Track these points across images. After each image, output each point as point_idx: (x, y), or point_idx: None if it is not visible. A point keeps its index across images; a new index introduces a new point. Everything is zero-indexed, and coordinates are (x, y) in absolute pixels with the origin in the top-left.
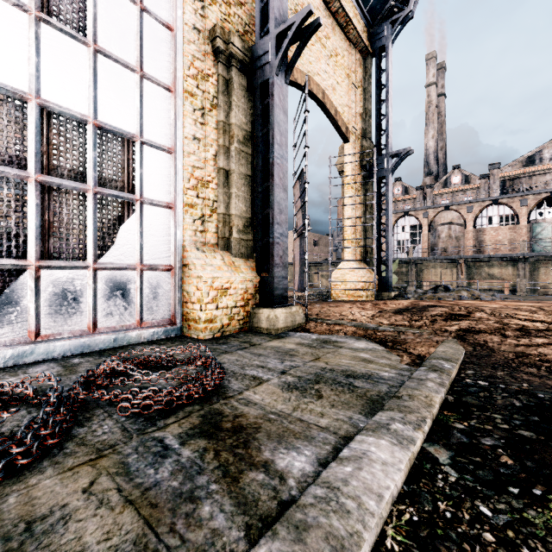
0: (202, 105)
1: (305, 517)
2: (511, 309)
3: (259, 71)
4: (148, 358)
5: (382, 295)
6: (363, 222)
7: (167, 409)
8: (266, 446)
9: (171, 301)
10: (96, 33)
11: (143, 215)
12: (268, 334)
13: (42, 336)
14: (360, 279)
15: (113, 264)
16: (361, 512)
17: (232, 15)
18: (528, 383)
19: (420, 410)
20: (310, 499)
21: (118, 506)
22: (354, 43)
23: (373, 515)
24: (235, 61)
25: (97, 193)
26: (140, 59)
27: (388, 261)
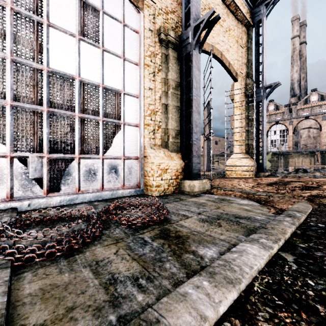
0: (153, 70)
1: (214, 270)
2: None
3: (184, 48)
4: (130, 203)
5: (259, 174)
6: (247, 130)
7: (143, 226)
8: (192, 245)
9: (138, 175)
10: (103, 41)
11: (124, 131)
12: (189, 194)
13: (81, 191)
14: (245, 164)
15: (111, 156)
16: (241, 272)
17: (169, 19)
18: None
19: (277, 235)
20: (216, 264)
21: (130, 260)
22: (240, 21)
23: (247, 273)
24: (170, 44)
25: (104, 121)
26: (123, 51)
27: (263, 153)
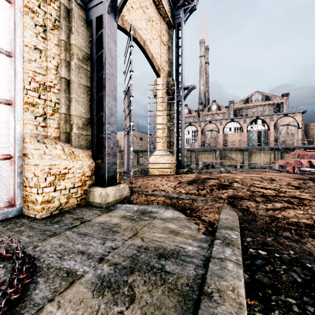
0: (43, 23)
1: None
2: (249, 179)
3: (95, 8)
4: None
5: (179, 171)
6: (168, 127)
7: None
8: None
9: (9, 186)
10: None
11: None
12: (100, 207)
13: None
14: (167, 161)
15: None
16: None
17: None
18: (292, 250)
19: None
20: None
21: None
22: (163, 17)
23: None
24: None
25: None
26: None
27: (182, 151)
